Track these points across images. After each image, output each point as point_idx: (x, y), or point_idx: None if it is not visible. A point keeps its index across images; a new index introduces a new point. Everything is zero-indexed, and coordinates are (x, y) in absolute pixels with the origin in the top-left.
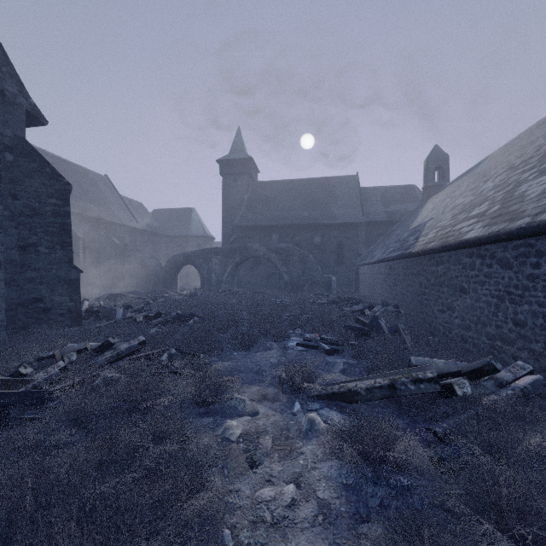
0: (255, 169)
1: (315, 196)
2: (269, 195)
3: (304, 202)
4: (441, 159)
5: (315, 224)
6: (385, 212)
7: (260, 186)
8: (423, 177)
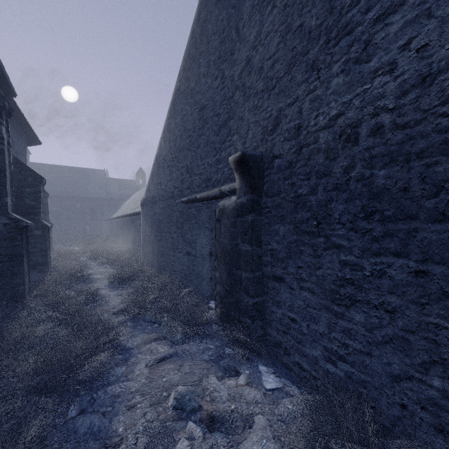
0: (28, 152)
1: (77, 179)
2: (41, 174)
3: (69, 182)
4: (142, 174)
5: (77, 197)
6: (119, 193)
7: (33, 166)
8: (136, 180)
